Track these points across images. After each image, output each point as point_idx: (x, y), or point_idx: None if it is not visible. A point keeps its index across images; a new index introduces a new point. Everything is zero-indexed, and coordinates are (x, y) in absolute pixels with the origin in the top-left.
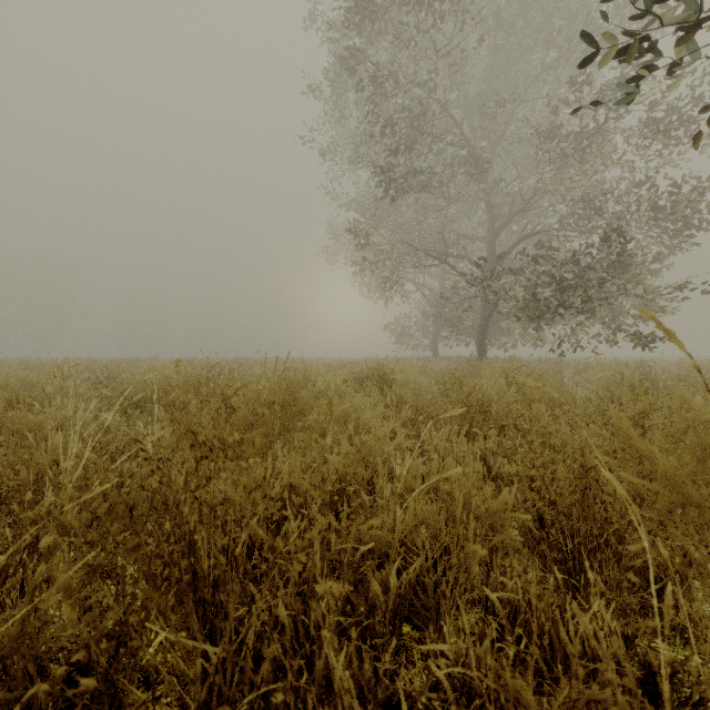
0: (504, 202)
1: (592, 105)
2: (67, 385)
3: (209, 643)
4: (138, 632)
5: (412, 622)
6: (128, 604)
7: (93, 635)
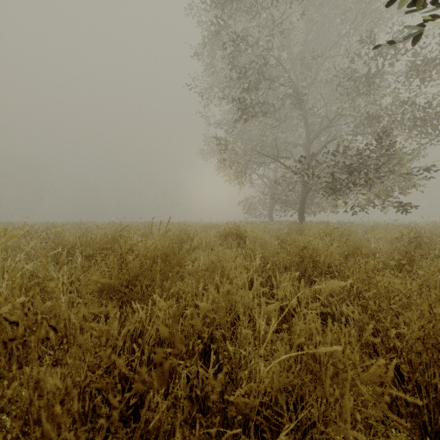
0: (315, 122)
1: (388, 43)
2: (21, 241)
3: None
4: None
5: None
6: None
7: None
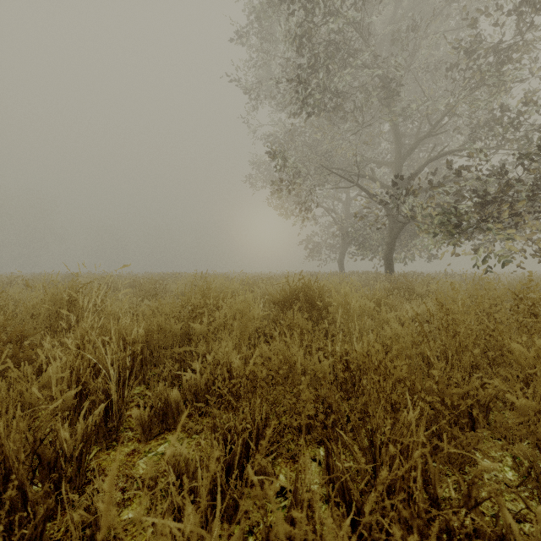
0: (407, 133)
1: None
2: None
3: None
4: None
5: None
6: None
7: None
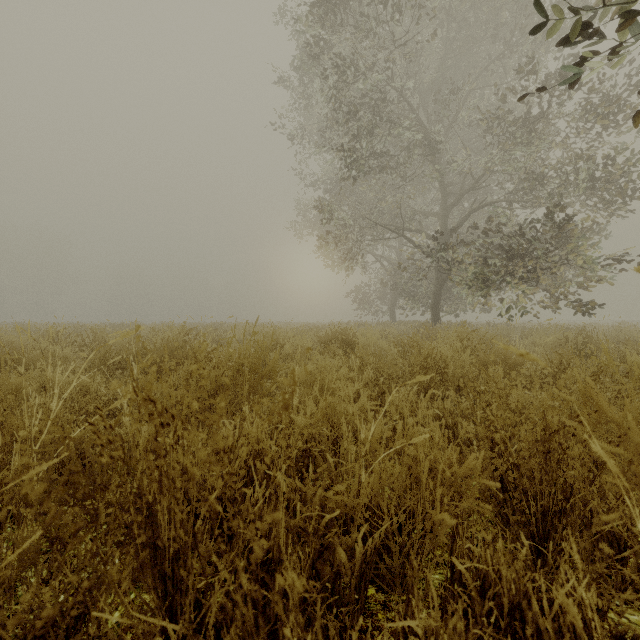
0: (455, 181)
1: (541, 88)
2: (53, 348)
3: (168, 620)
4: (94, 609)
5: (376, 584)
6: (88, 574)
7: (53, 606)
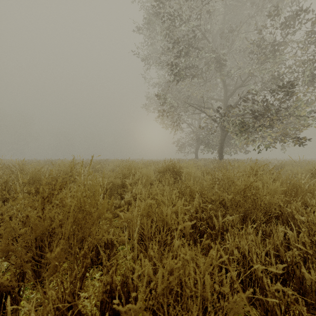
0: (231, 83)
1: None
2: None
3: None
4: None
5: None
6: None
7: None
